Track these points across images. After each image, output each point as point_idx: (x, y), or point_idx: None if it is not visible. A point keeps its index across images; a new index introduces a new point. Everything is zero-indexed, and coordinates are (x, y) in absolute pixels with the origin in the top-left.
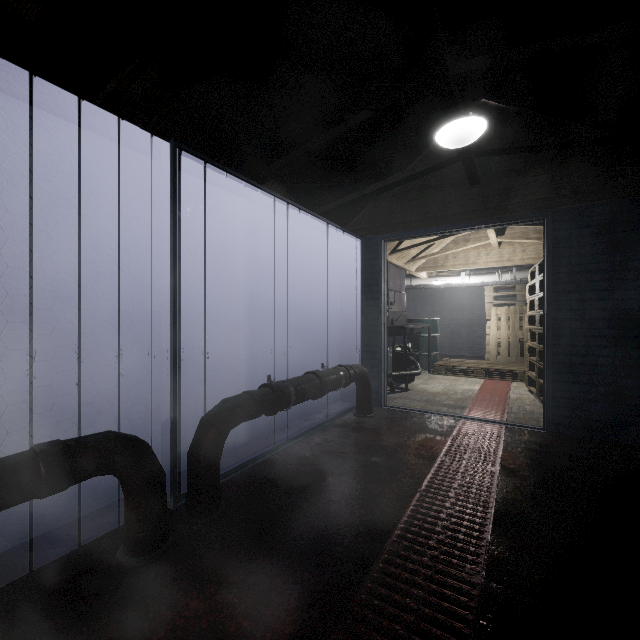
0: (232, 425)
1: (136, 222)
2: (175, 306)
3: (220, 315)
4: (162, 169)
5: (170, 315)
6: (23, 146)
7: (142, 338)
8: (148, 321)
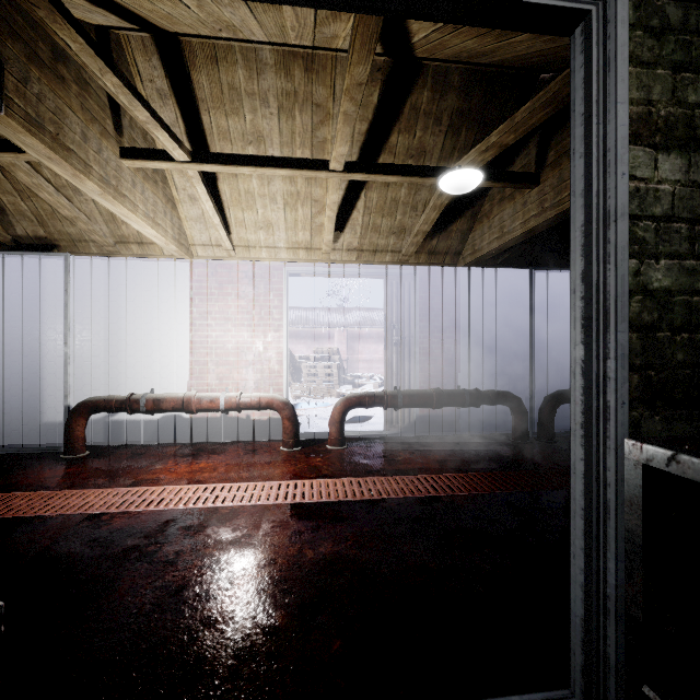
0: (561, 402)
1: (513, 304)
2: (532, 344)
3: (558, 347)
4: (525, 280)
5: (529, 348)
6: (475, 286)
7: (515, 358)
8: (518, 350)
